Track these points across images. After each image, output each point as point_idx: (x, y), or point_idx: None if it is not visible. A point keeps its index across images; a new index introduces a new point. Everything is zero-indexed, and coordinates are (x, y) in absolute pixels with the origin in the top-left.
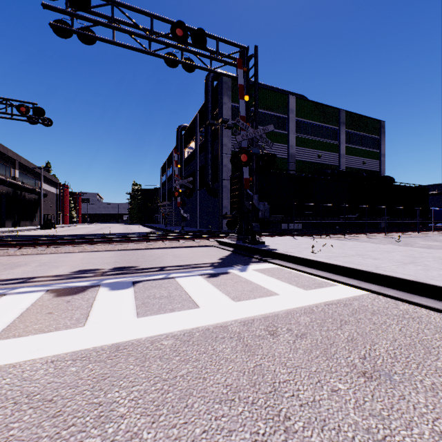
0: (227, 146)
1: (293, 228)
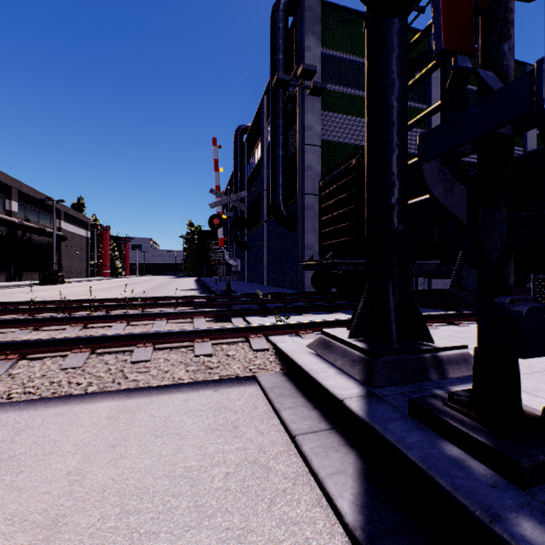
0: (313, 129)
1: (438, 286)
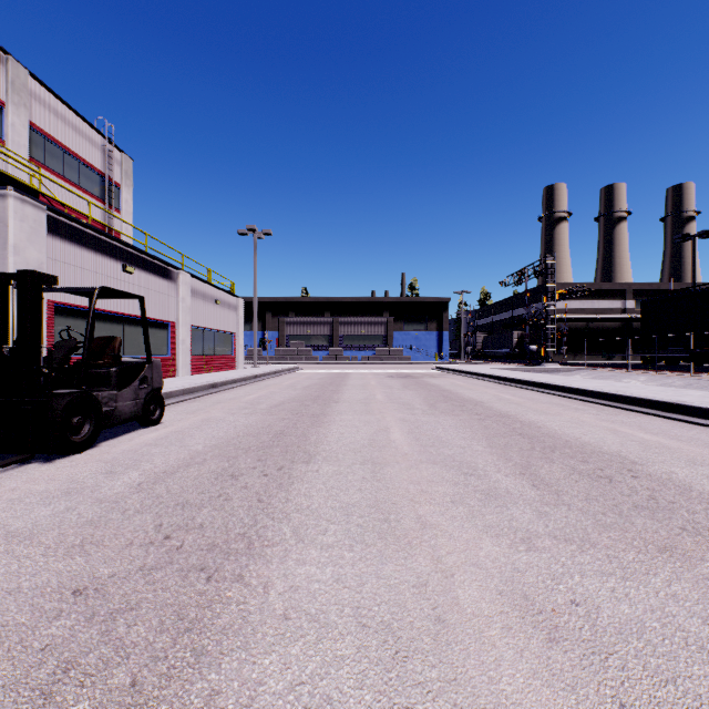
0: None
1: None
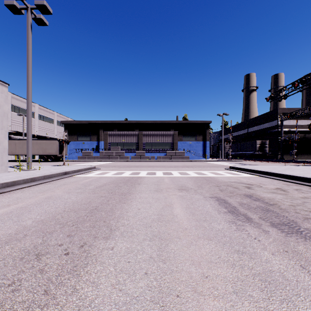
0: None
1: None
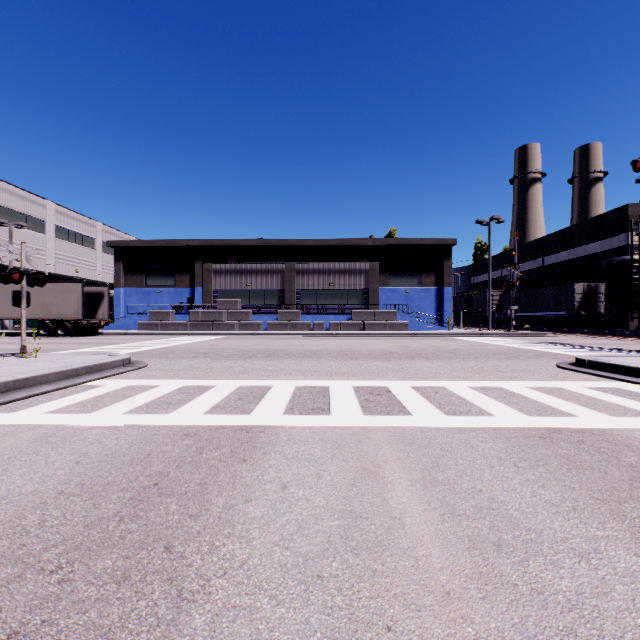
0: None
1: None
